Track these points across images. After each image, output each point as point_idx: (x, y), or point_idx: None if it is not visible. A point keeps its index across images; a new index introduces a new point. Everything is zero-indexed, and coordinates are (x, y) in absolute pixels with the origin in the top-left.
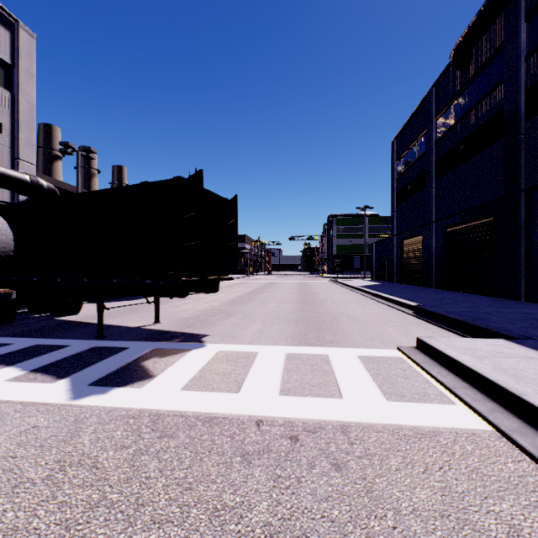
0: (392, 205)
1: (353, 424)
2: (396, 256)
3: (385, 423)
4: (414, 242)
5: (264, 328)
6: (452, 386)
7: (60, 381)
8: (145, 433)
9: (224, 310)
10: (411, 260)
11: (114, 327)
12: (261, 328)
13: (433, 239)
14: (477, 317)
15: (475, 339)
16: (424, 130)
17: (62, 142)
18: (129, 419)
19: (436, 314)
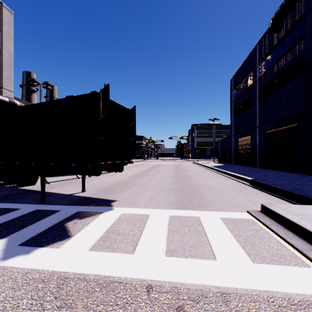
0: (231, 117)
1: (230, 290)
2: (233, 148)
3: (258, 289)
4: (244, 139)
5: (154, 195)
6: (302, 248)
7: None
8: (47, 302)
9: (128, 182)
10: (243, 150)
11: (55, 194)
12: (152, 195)
13: (257, 137)
14: (295, 188)
15: (303, 205)
16: (251, 71)
17: (30, 78)
18: (39, 284)
19: (266, 186)
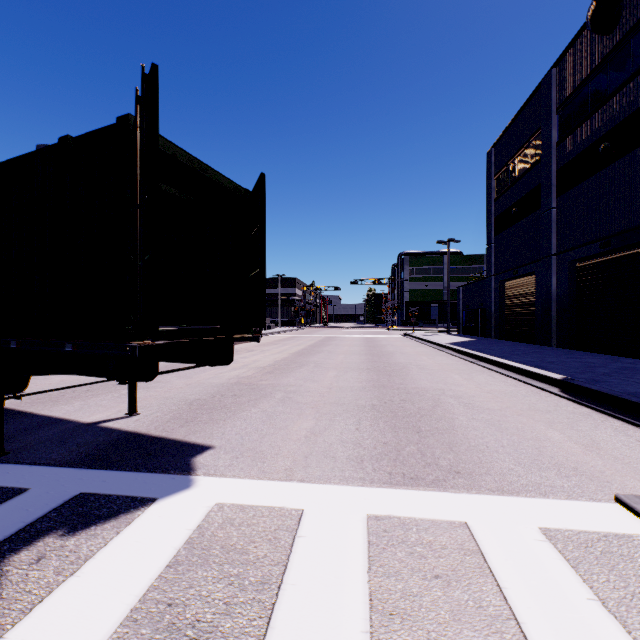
0: (488, 236)
1: None
2: (494, 303)
3: None
4: (520, 284)
5: (317, 427)
6: None
7: None
8: None
9: (255, 385)
10: (516, 308)
11: (52, 423)
12: (313, 427)
13: (553, 278)
14: None
15: None
16: (537, 130)
17: (40, 145)
18: None
19: (615, 399)
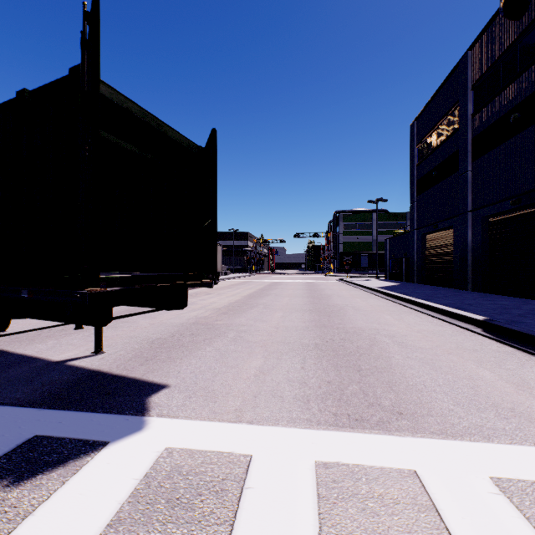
0: (411, 195)
1: None
2: (416, 253)
3: None
4: (440, 236)
5: (266, 365)
6: None
7: None
8: None
9: (211, 324)
10: (436, 257)
11: (24, 362)
12: (262, 365)
13: (469, 231)
14: None
15: None
16: (455, 104)
17: None
18: None
19: None
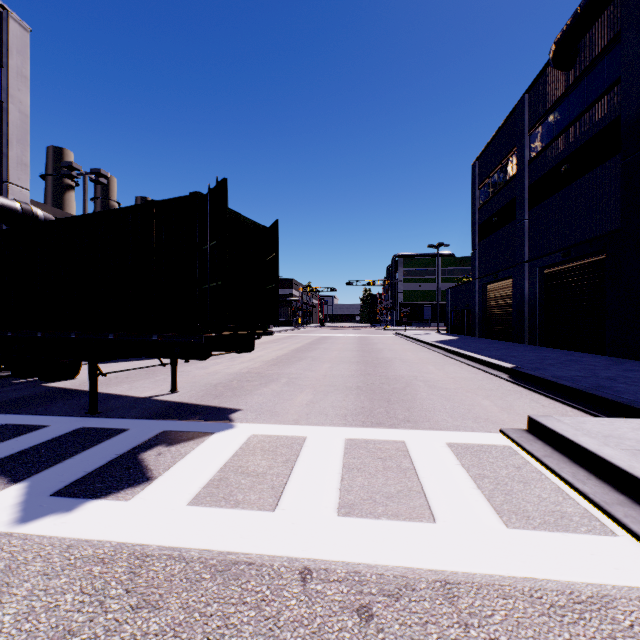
0: (472, 242)
1: (461, 577)
2: (478, 305)
3: (513, 576)
4: (500, 287)
5: (315, 399)
6: (603, 500)
7: (11, 487)
8: (112, 598)
9: (263, 373)
10: (497, 309)
11: (117, 397)
12: (312, 399)
13: (526, 282)
14: (598, 384)
15: (611, 419)
16: (513, 148)
17: (65, 162)
18: (94, 566)
19: (542, 380)
